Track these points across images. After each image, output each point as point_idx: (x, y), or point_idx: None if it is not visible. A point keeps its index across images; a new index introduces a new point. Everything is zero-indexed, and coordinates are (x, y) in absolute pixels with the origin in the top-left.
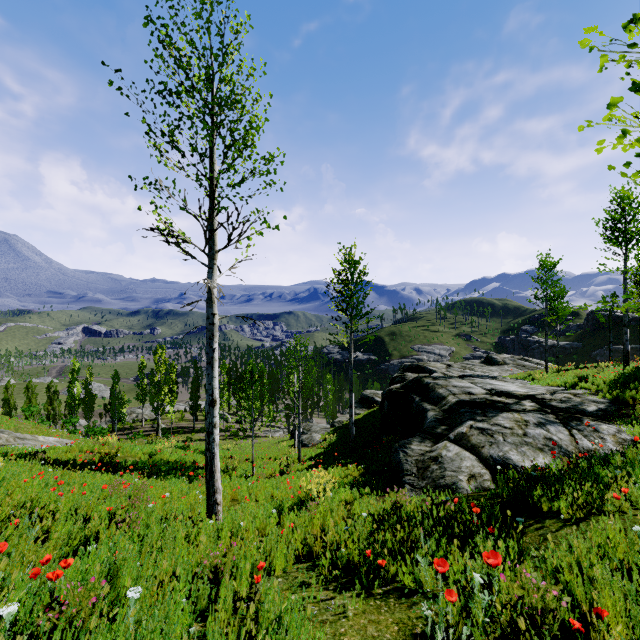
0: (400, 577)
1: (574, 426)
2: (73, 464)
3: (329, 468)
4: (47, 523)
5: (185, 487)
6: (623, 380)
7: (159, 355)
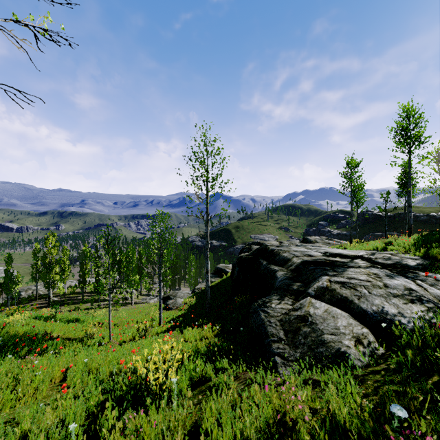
0: None
1: (414, 277)
2: None
3: (185, 330)
4: None
5: None
6: (422, 243)
7: (50, 241)
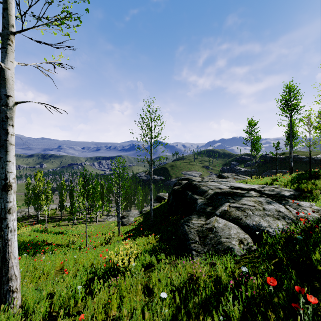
0: None
1: (285, 203)
2: None
3: (137, 238)
4: None
5: None
6: (296, 179)
7: (38, 176)
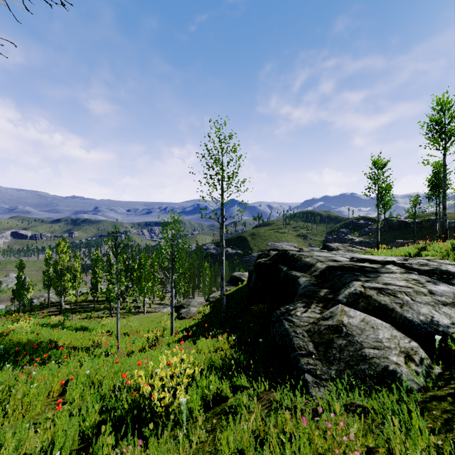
0: None
1: None
2: None
3: (198, 341)
4: None
5: None
6: None
7: (62, 247)
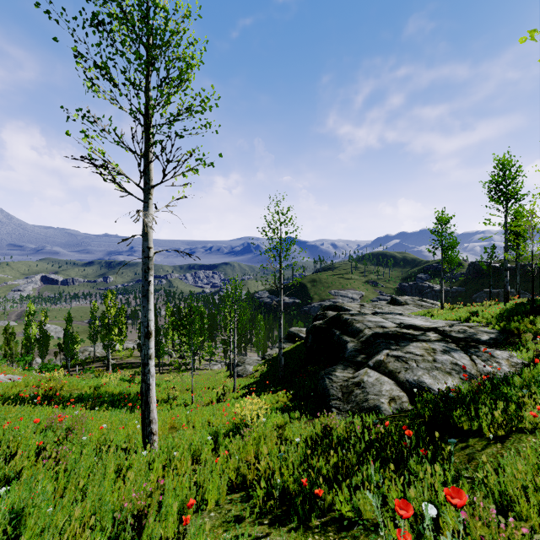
0: (337, 506)
1: (473, 353)
2: (15, 399)
3: (261, 395)
4: None
5: (125, 417)
6: (507, 314)
7: (109, 299)
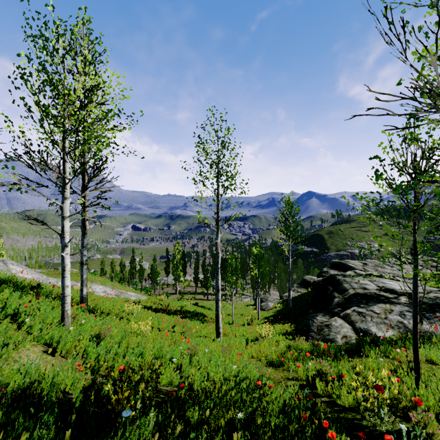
0: (290, 365)
1: (426, 316)
2: (153, 308)
3: (274, 324)
4: (163, 331)
5: (203, 325)
6: None
7: (177, 247)
